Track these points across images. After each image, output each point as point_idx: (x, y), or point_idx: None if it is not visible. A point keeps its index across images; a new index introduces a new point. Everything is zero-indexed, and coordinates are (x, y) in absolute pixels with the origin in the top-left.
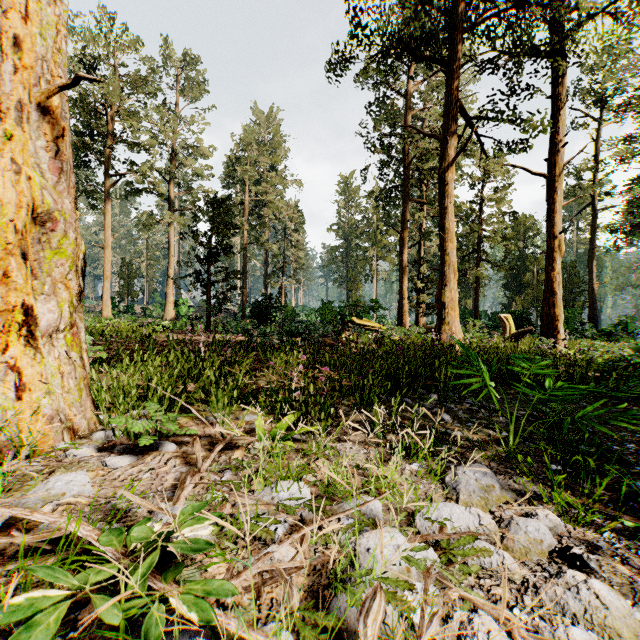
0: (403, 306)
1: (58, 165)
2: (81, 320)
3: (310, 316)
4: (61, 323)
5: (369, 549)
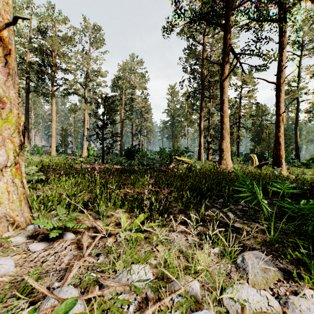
0: (201, 150)
1: (7, 71)
2: (22, 160)
3: (154, 155)
4: (8, 162)
5: None
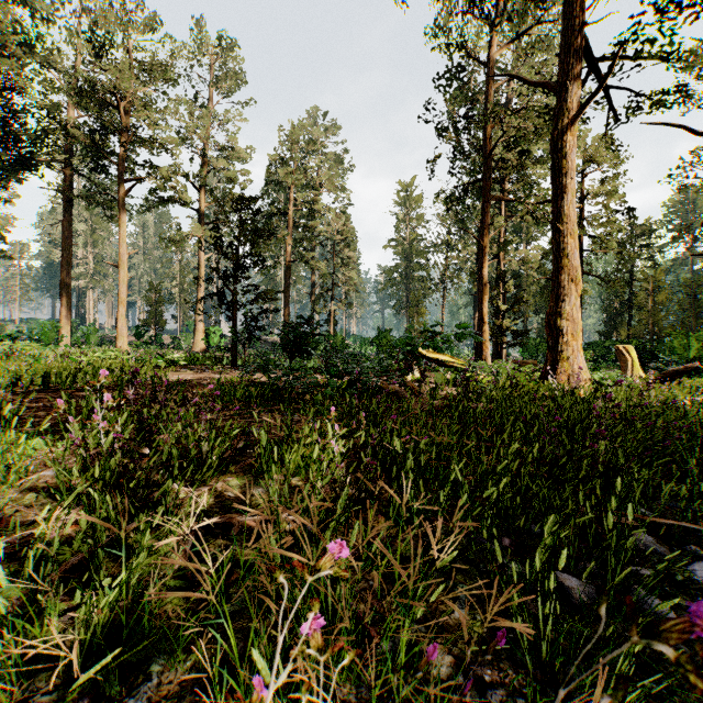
0: (483, 334)
1: None
2: None
3: (364, 347)
4: None
5: None
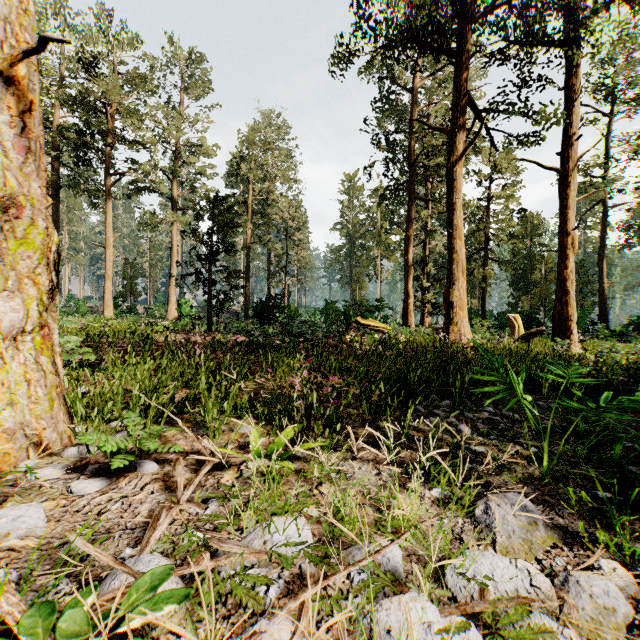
0: (408, 306)
1: (25, 143)
2: (54, 320)
3: (313, 316)
4: (28, 324)
5: (390, 629)
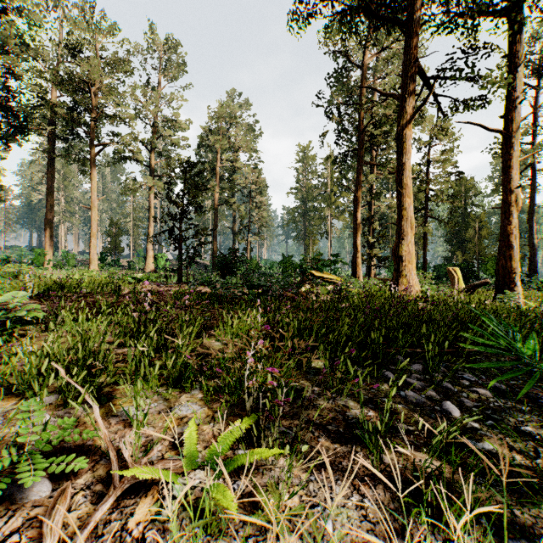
0: (357, 259)
1: None
2: None
3: (272, 268)
4: None
5: None
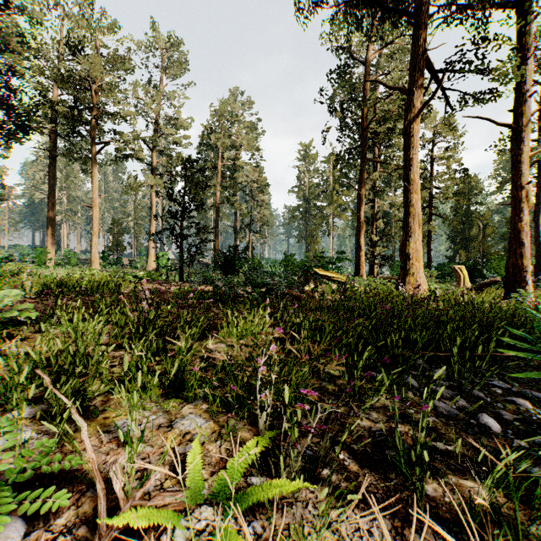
0: (360, 258)
1: None
2: None
3: (274, 267)
4: None
5: None
